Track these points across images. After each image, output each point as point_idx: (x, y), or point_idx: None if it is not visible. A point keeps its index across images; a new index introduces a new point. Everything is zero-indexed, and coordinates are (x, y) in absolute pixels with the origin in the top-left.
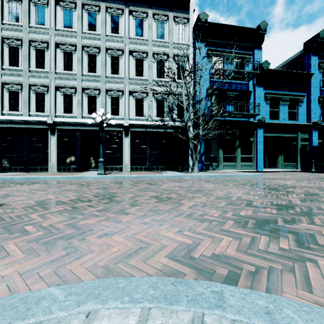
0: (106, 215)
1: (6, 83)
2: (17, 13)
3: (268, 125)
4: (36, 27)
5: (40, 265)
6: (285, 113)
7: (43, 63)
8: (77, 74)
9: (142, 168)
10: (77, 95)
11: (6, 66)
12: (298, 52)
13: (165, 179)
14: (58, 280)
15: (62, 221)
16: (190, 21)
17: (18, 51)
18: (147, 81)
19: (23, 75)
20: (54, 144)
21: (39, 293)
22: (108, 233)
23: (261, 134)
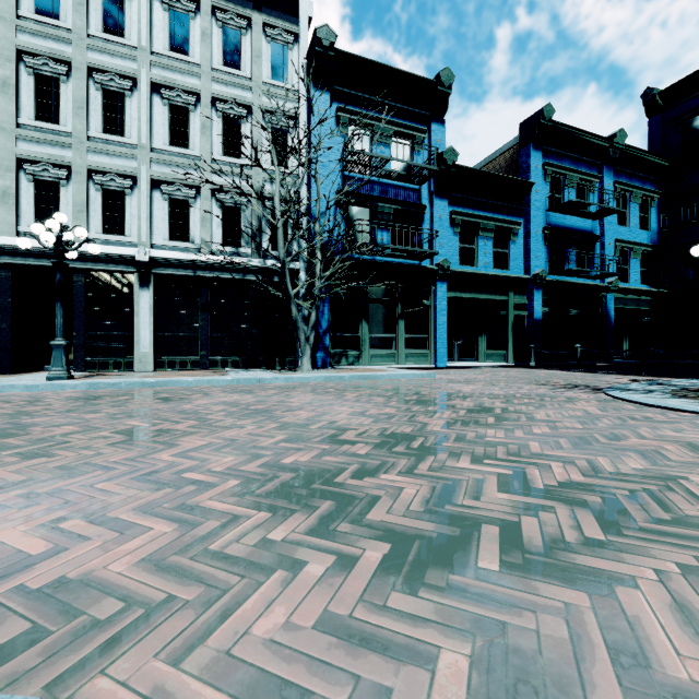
0: None
1: None
2: None
3: (457, 275)
4: None
5: None
6: (487, 255)
7: None
8: (2, 120)
9: (185, 364)
10: (2, 176)
11: None
12: (511, 141)
13: (221, 388)
14: None
15: None
16: (301, 40)
17: None
18: (199, 161)
19: None
20: None
21: None
22: None
23: (445, 293)
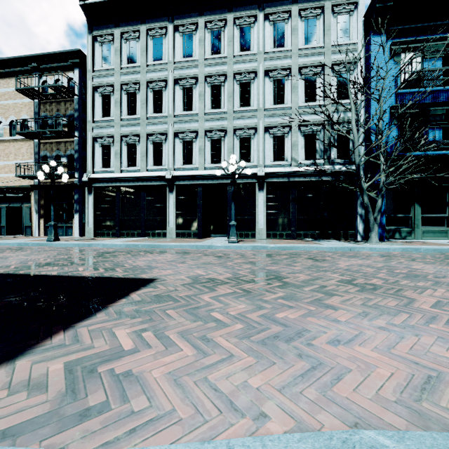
0: (302, 307)
1: (124, 136)
2: (134, 53)
3: None
4: (153, 65)
5: (289, 379)
6: None
7: (160, 106)
8: (199, 113)
9: (282, 235)
10: (199, 141)
11: (124, 116)
12: None
13: (331, 253)
14: (346, 414)
15: (249, 310)
16: (359, 5)
17: (136, 97)
18: (290, 110)
19: (140, 123)
20: (173, 204)
21: (359, 437)
22: (338, 339)
23: None
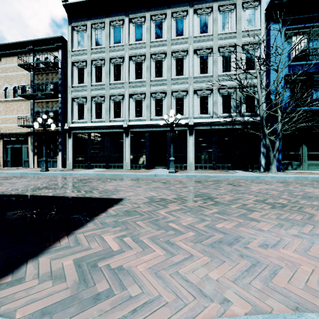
0: (233, 219)
1: (94, 97)
2: (101, 38)
3: None
4: (114, 46)
5: (238, 273)
6: None
7: (119, 75)
8: (146, 80)
9: (206, 167)
10: (146, 100)
11: (94, 83)
12: None
13: (243, 180)
14: (287, 300)
15: (196, 222)
16: (262, 2)
17: (102, 69)
18: (212, 77)
19: (105, 88)
20: (128, 145)
21: (305, 318)
22: (266, 244)
23: None
